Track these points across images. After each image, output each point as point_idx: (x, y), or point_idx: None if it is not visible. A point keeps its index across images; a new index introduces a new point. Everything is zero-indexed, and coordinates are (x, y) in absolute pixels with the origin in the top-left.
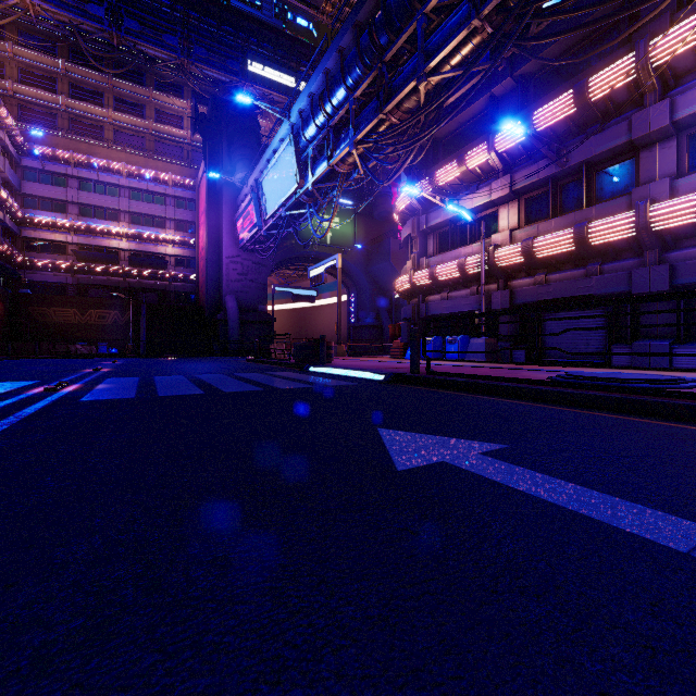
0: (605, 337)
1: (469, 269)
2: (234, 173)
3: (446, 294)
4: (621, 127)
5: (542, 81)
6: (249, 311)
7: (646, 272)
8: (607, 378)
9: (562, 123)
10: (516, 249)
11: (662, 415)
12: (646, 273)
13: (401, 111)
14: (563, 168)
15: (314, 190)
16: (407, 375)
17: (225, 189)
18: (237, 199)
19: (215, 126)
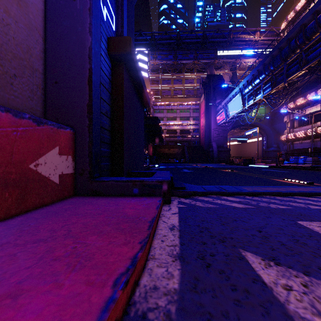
0: None
1: (308, 134)
2: (215, 100)
3: (301, 141)
4: None
5: None
6: (220, 147)
7: None
8: (316, 166)
9: None
10: None
11: (311, 170)
12: None
13: (280, 87)
14: None
15: (248, 108)
16: (274, 166)
17: (212, 106)
18: (216, 109)
19: (208, 84)
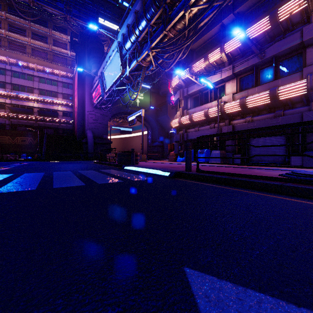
0: (285, 150)
1: (210, 114)
2: (91, 70)
3: (197, 128)
4: (296, 35)
5: (249, 15)
6: (99, 138)
7: (312, 113)
8: None
9: (262, 35)
10: (236, 103)
11: None
12: (312, 114)
13: (175, 30)
14: (262, 59)
15: (130, 76)
16: (184, 173)
17: (86, 78)
18: (92, 83)
19: (82, 47)
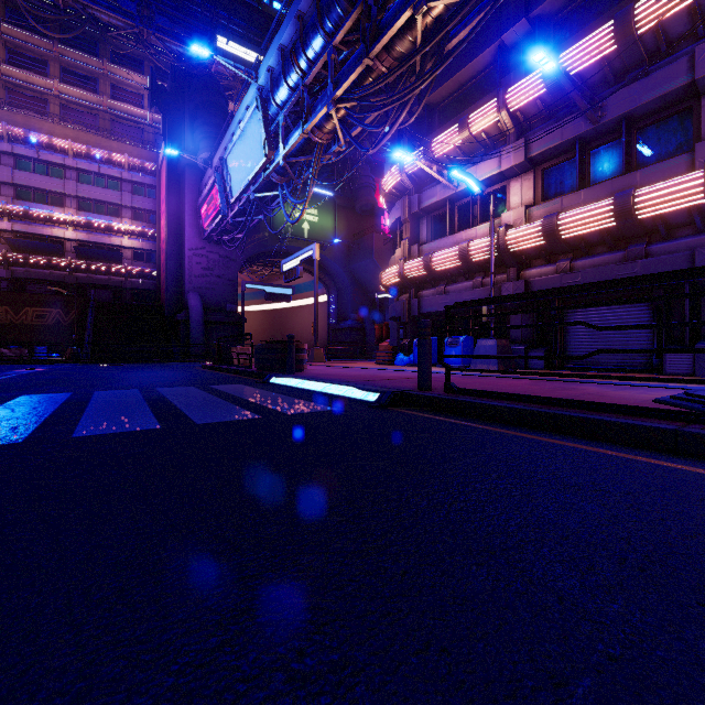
0: (650, 338)
1: (473, 255)
2: (197, 153)
3: (443, 287)
4: (678, 66)
5: (564, 23)
6: (216, 311)
7: None
8: None
9: (595, 68)
10: (534, 228)
11: None
12: None
13: (392, 57)
14: (596, 124)
15: (287, 166)
16: (415, 394)
17: (187, 172)
18: (201, 183)
19: (176, 101)
